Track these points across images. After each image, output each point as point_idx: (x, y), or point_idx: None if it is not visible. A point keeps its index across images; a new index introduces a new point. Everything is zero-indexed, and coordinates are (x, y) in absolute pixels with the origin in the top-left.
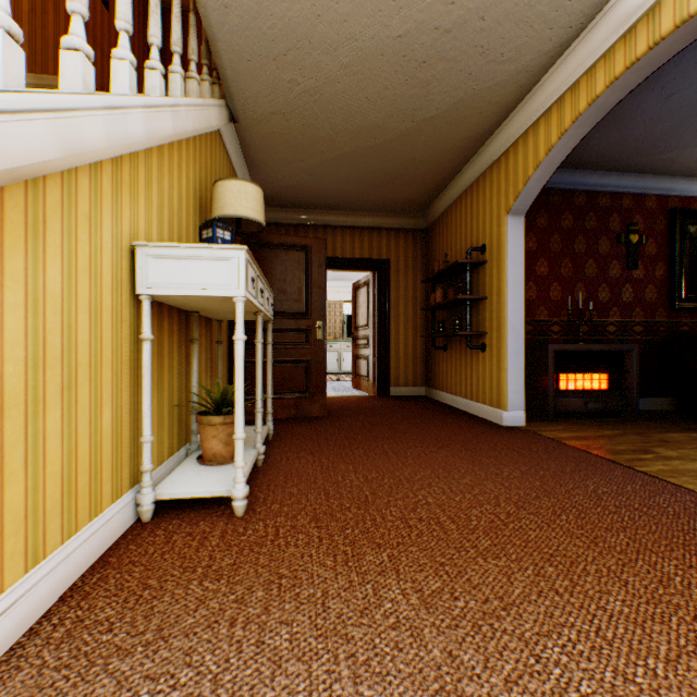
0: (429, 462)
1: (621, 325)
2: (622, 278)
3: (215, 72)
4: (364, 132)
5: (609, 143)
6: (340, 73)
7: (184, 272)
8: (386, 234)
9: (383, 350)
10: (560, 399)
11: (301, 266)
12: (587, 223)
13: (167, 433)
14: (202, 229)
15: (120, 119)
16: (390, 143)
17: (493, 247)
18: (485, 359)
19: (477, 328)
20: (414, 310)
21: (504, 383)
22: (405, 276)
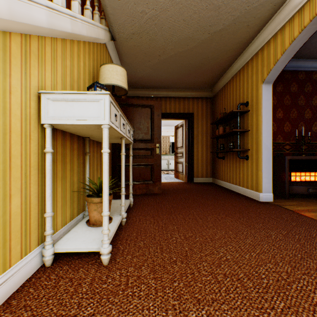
0: (222, 225)
1: None
2: None
3: (102, 12)
4: (181, 42)
5: None
6: (169, 4)
7: (70, 109)
8: (191, 100)
9: (190, 159)
10: (292, 186)
11: (148, 115)
12: (305, 89)
13: (68, 207)
14: (88, 88)
15: (23, 5)
16: (195, 48)
17: (253, 102)
18: (248, 164)
19: (243, 147)
20: (206, 139)
21: (260, 177)
22: (201, 121)
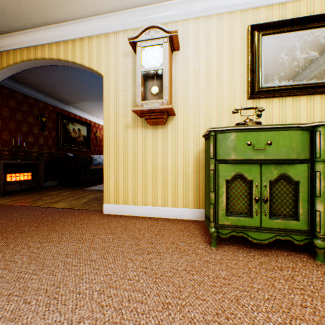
0: None
1: (40, 153)
2: (40, 134)
3: None
4: None
5: (32, 79)
6: None
7: None
8: None
9: None
10: (8, 185)
11: None
12: (24, 108)
13: None
14: None
15: None
16: None
17: None
18: None
19: None
20: None
21: None
22: None
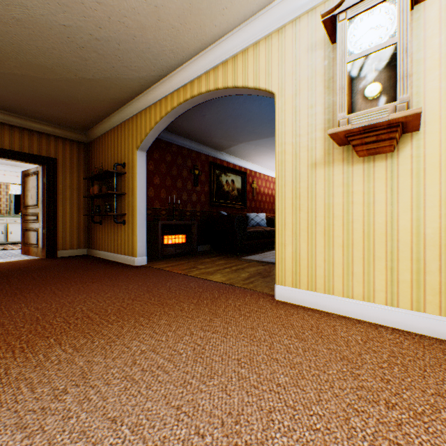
0: (86, 291)
1: (192, 212)
2: (193, 190)
3: None
4: (35, 66)
5: (185, 126)
6: (12, 21)
7: None
8: (55, 140)
9: (53, 224)
10: (165, 248)
11: None
12: (178, 161)
13: None
14: None
15: None
16: (58, 81)
17: (130, 166)
18: (126, 229)
19: (121, 211)
20: (79, 197)
21: (136, 242)
22: (72, 172)
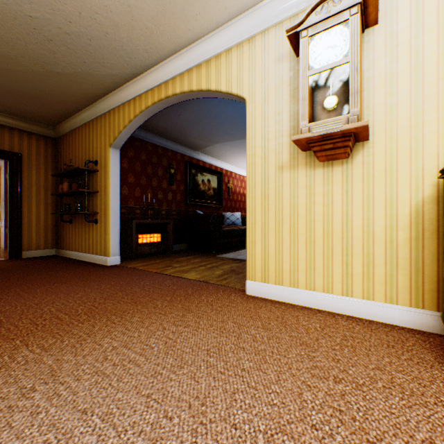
0: (55, 291)
1: (168, 211)
2: (168, 189)
3: None
4: None
5: (161, 125)
6: None
7: None
8: (19, 133)
9: (17, 223)
10: (140, 248)
11: None
12: (154, 160)
13: None
14: None
15: None
16: (23, 73)
17: (103, 163)
18: (98, 228)
19: (93, 209)
20: (46, 194)
21: (109, 241)
22: (38, 168)
